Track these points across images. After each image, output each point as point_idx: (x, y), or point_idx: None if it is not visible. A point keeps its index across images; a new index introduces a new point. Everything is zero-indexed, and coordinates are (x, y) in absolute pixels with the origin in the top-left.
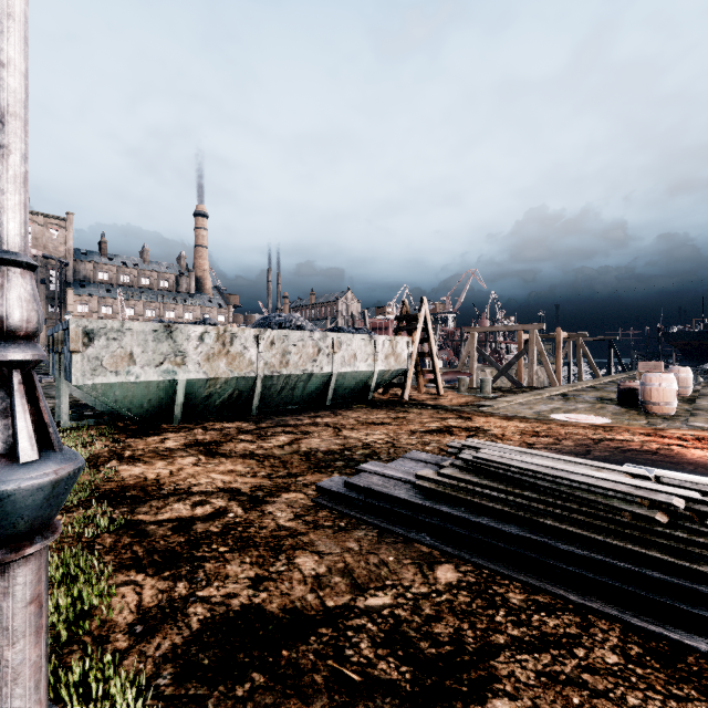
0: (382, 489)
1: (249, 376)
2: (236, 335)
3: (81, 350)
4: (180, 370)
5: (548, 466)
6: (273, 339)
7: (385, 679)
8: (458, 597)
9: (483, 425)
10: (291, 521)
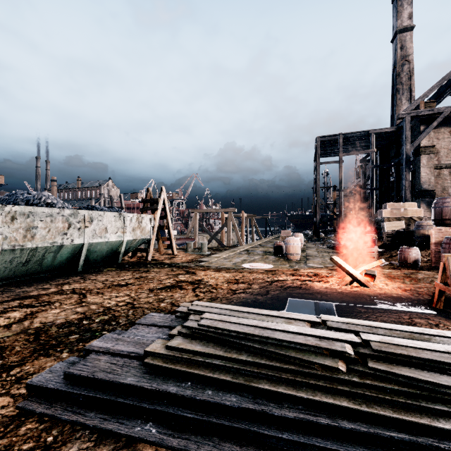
0: (107, 375)
1: None
2: None
3: None
4: None
5: (257, 325)
6: (15, 214)
7: None
8: None
9: (203, 278)
10: None
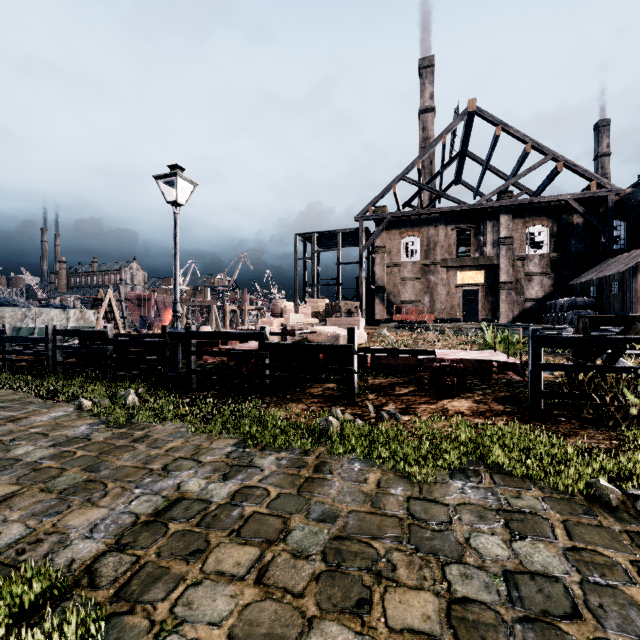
0: None
1: None
2: None
3: None
4: None
5: None
6: None
7: None
8: None
9: None
10: None
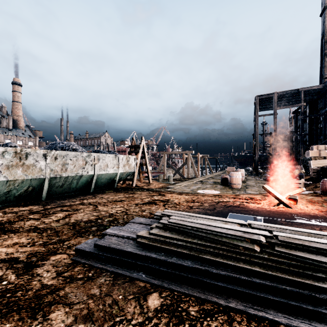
0: (117, 246)
1: (39, 178)
2: (29, 153)
3: None
4: None
5: (204, 224)
6: (57, 156)
7: None
8: (161, 320)
9: (170, 198)
10: (53, 279)
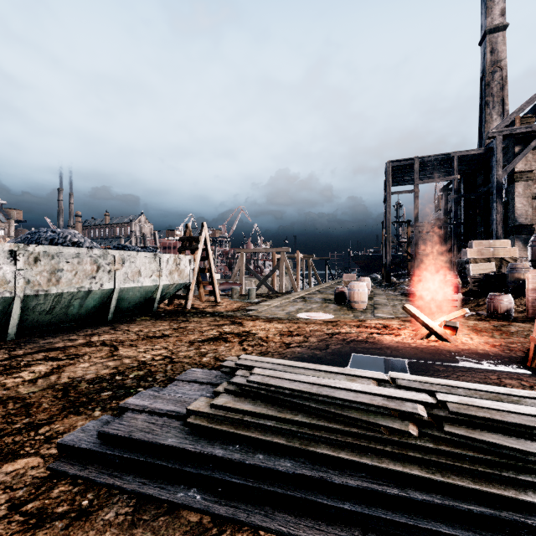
0: (146, 436)
1: (2, 297)
2: None
3: None
4: None
5: (314, 382)
6: (38, 255)
7: None
8: None
9: (252, 329)
10: None
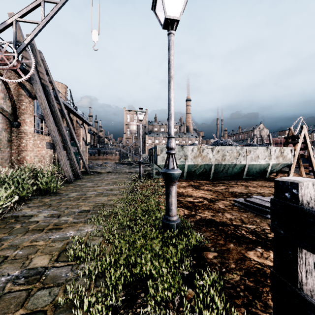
0: (259, 202)
1: (209, 164)
2: (204, 149)
3: (159, 154)
4: (186, 161)
5: None
6: (218, 150)
7: (247, 237)
8: None
9: None
10: (223, 207)
